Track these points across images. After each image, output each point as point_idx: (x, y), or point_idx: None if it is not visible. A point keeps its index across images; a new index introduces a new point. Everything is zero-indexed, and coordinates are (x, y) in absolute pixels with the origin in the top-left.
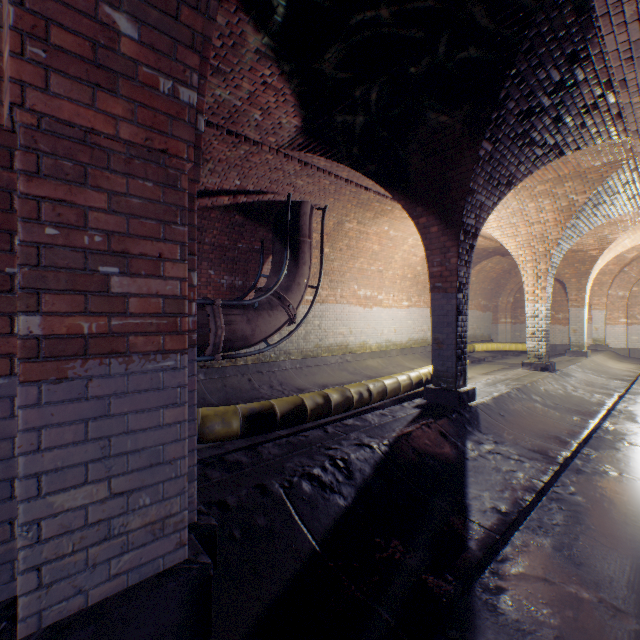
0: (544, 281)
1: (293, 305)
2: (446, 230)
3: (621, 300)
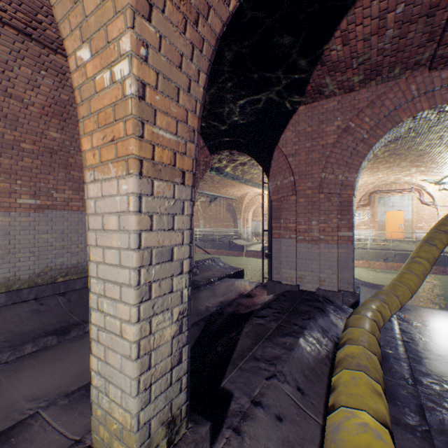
0: None
1: None
2: None
3: None
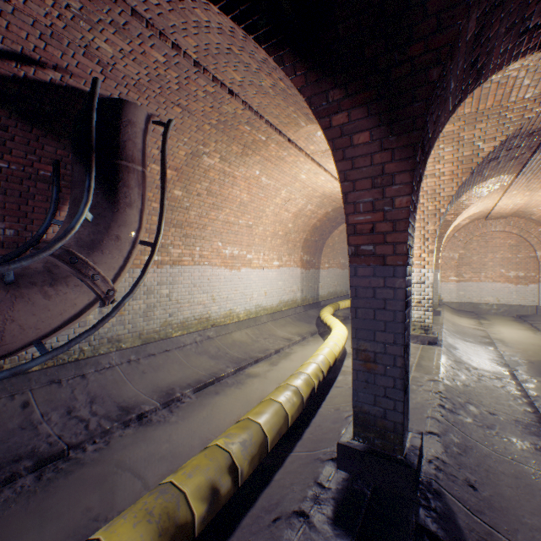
0: (432, 244)
1: (105, 274)
2: (389, 138)
3: (452, 261)
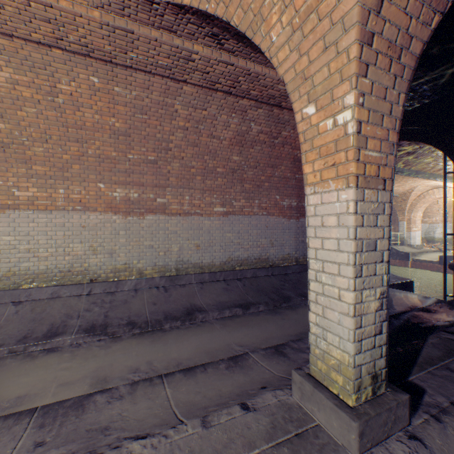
0: None
1: None
2: None
3: None
